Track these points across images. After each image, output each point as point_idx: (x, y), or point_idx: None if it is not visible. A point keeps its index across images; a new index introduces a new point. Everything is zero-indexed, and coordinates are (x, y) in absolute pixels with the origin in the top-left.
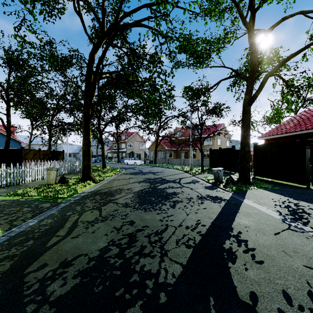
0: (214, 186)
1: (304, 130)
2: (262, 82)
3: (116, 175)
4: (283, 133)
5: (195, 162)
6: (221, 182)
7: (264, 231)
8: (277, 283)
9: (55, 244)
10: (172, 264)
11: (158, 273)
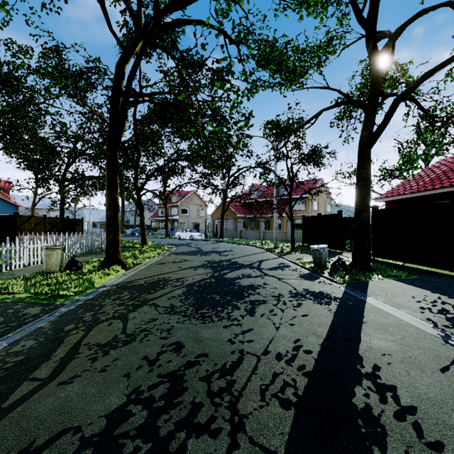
0: (314, 273)
1: (448, 188)
2: (389, 110)
3: (161, 255)
4: (415, 192)
5: (281, 236)
6: (325, 268)
7: (420, 363)
8: None
9: (21, 400)
10: None
11: None
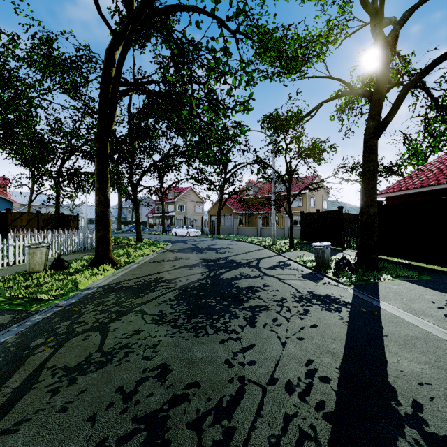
0: (317, 273)
1: None
2: (398, 98)
3: (156, 253)
4: (418, 188)
5: (278, 232)
6: (328, 267)
7: None
8: None
9: None
10: None
11: None
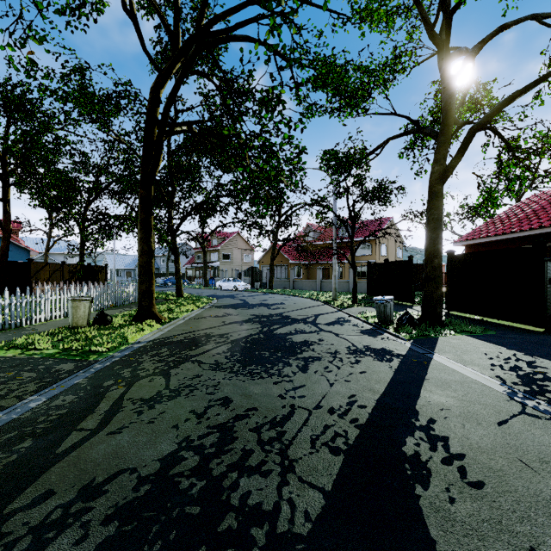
0: (377, 329)
1: (537, 229)
2: (464, 141)
3: (201, 309)
4: (499, 235)
5: (341, 286)
6: (390, 322)
7: (478, 417)
8: (516, 533)
9: (74, 447)
10: (304, 490)
11: (276, 510)
